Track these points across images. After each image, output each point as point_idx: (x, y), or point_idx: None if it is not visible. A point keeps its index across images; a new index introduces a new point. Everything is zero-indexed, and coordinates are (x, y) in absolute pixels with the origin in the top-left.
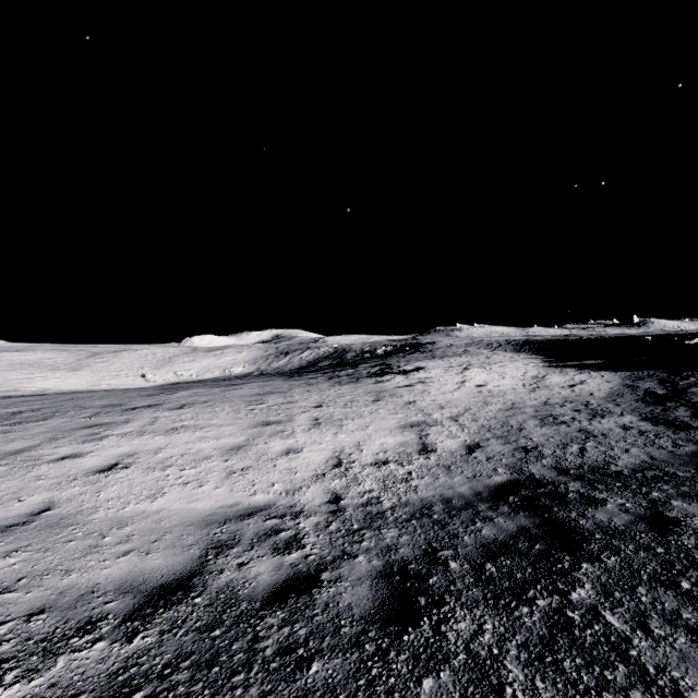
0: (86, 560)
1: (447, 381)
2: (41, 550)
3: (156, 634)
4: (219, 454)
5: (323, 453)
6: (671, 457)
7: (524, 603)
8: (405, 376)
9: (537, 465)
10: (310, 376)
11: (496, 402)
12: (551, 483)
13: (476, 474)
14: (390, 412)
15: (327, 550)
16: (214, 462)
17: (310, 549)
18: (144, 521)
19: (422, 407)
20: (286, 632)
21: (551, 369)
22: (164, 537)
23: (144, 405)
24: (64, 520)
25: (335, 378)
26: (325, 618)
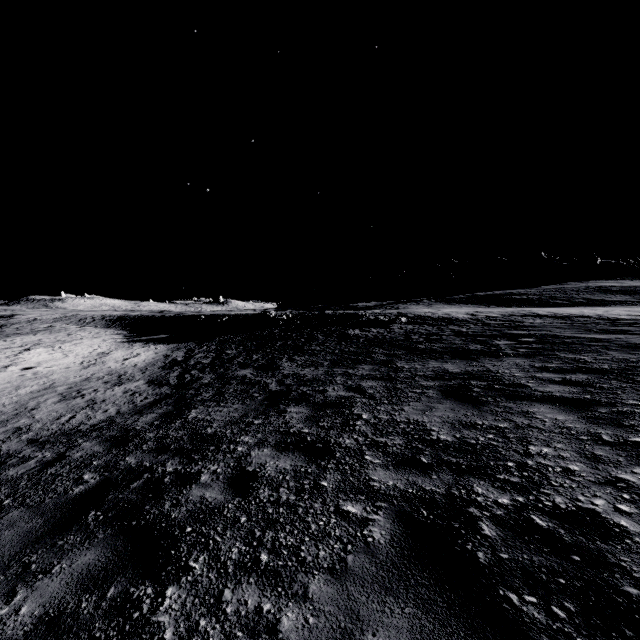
0: None
1: None
2: None
3: None
4: None
5: None
6: (131, 409)
7: None
8: None
9: (13, 441)
10: None
11: (34, 385)
12: (7, 456)
13: None
14: None
15: None
16: None
17: None
18: None
19: None
20: None
21: (124, 344)
22: None
23: None
24: None
25: None
26: None
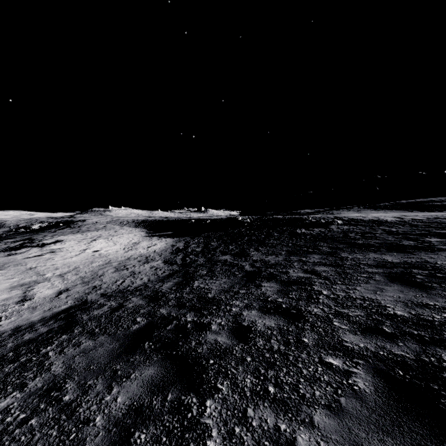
0: None
1: (74, 249)
2: None
3: None
4: None
5: None
6: (156, 278)
7: (13, 363)
8: (40, 248)
9: (93, 294)
10: None
11: (100, 261)
12: (91, 302)
13: (51, 308)
14: (7, 278)
15: None
16: None
17: None
18: None
19: (40, 270)
20: None
21: (147, 237)
22: None
23: None
24: None
25: None
26: None
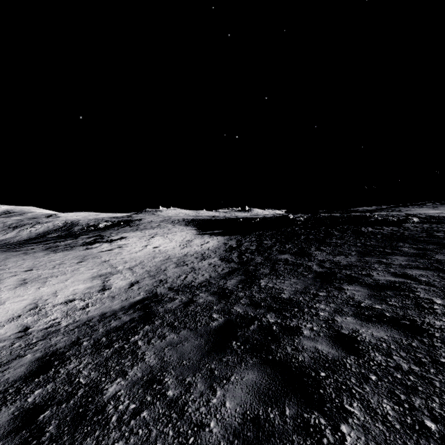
0: None
1: (137, 245)
2: None
3: None
4: None
5: (23, 302)
6: (217, 275)
7: (108, 348)
8: (110, 244)
9: (161, 287)
10: (30, 247)
11: (160, 257)
12: (162, 295)
13: (127, 298)
14: (88, 269)
15: (5, 358)
16: None
17: None
18: None
19: (113, 263)
20: None
21: (198, 235)
22: None
23: None
24: None
25: (53, 248)
26: None
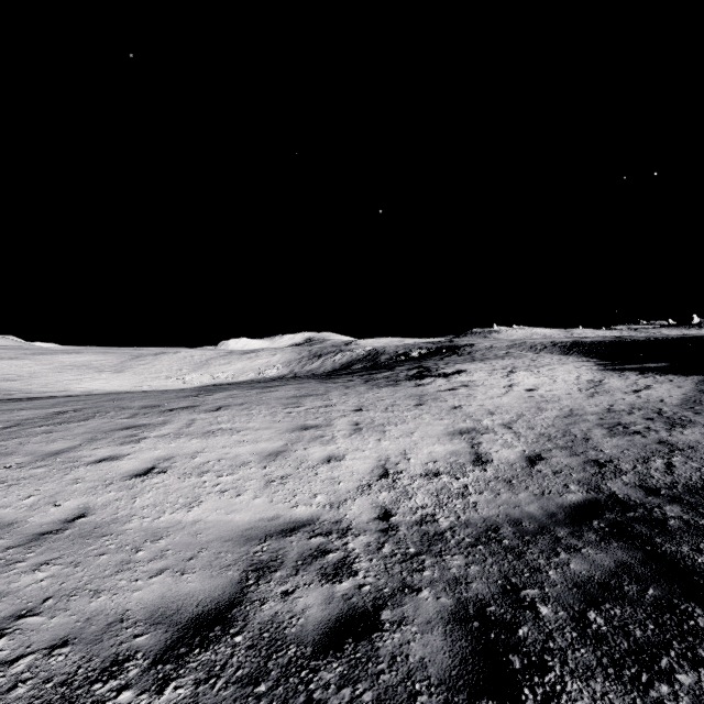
0: (117, 578)
1: (493, 384)
2: (72, 564)
3: (190, 684)
4: (257, 460)
5: (367, 461)
6: None
7: (659, 678)
8: (446, 379)
9: (616, 482)
10: (345, 379)
11: (552, 409)
12: (641, 506)
13: (544, 491)
14: (436, 418)
15: (383, 579)
16: (252, 469)
17: (363, 576)
18: (179, 534)
19: (469, 412)
20: (346, 695)
21: (607, 372)
22: (200, 553)
23: (181, 406)
24: (98, 529)
25: (372, 381)
26: (394, 679)
